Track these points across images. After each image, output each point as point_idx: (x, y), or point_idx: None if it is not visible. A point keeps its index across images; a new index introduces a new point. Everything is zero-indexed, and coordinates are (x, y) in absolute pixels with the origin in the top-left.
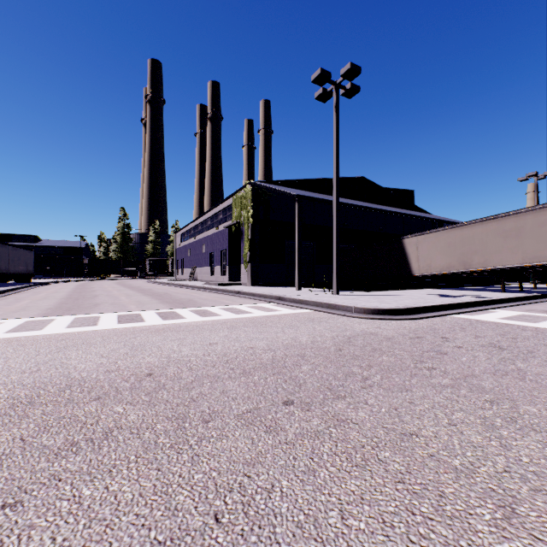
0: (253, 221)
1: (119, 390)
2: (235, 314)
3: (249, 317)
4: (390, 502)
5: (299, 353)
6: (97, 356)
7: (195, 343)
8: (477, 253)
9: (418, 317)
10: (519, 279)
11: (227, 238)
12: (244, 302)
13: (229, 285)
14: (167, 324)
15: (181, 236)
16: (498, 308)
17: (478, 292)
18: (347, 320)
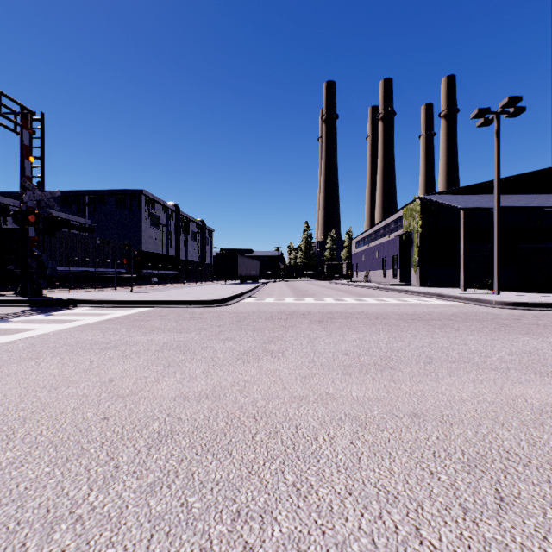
0: (421, 231)
1: (354, 313)
2: (400, 302)
3: (409, 303)
4: (428, 327)
5: (428, 313)
6: (339, 308)
7: (377, 308)
8: None
9: (549, 309)
10: None
11: (398, 245)
12: (409, 297)
13: (399, 286)
14: (360, 302)
15: (356, 243)
16: None
17: None
18: (481, 308)
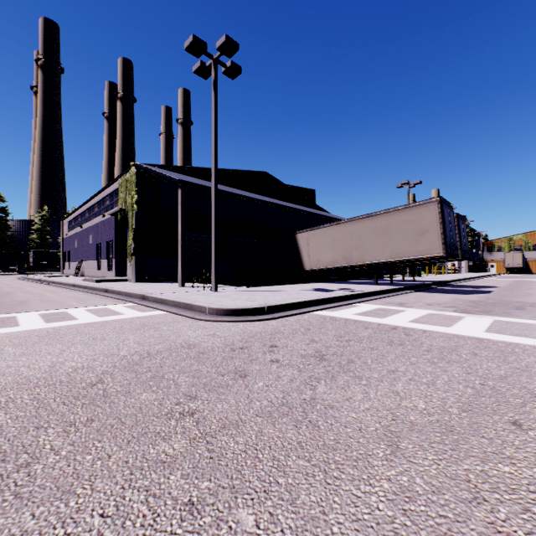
0: (138, 209)
1: None
2: (43, 323)
3: (57, 327)
4: None
5: (5, 400)
6: None
7: None
8: (356, 249)
9: (273, 317)
10: (390, 273)
11: (114, 227)
12: (96, 303)
13: (110, 282)
14: None
15: (68, 224)
16: (363, 302)
17: (356, 286)
18: (187, 325)
